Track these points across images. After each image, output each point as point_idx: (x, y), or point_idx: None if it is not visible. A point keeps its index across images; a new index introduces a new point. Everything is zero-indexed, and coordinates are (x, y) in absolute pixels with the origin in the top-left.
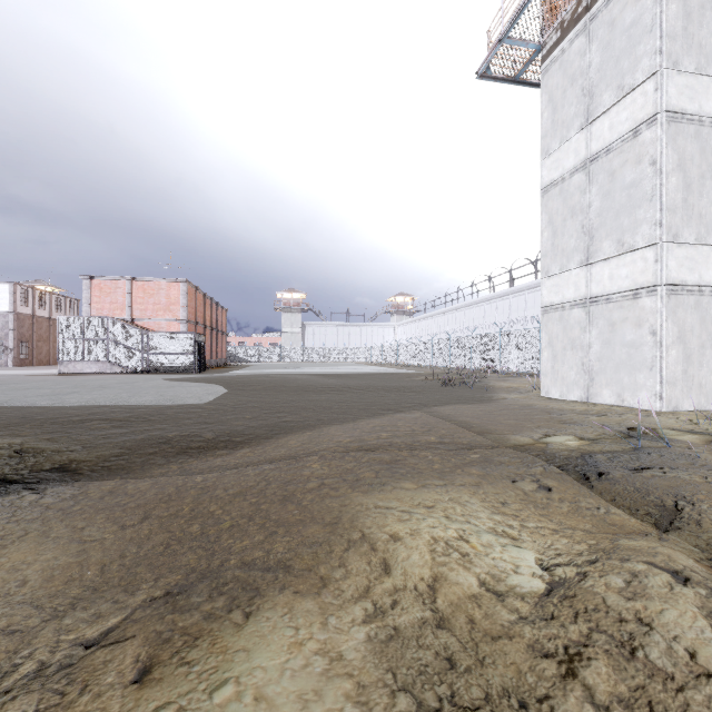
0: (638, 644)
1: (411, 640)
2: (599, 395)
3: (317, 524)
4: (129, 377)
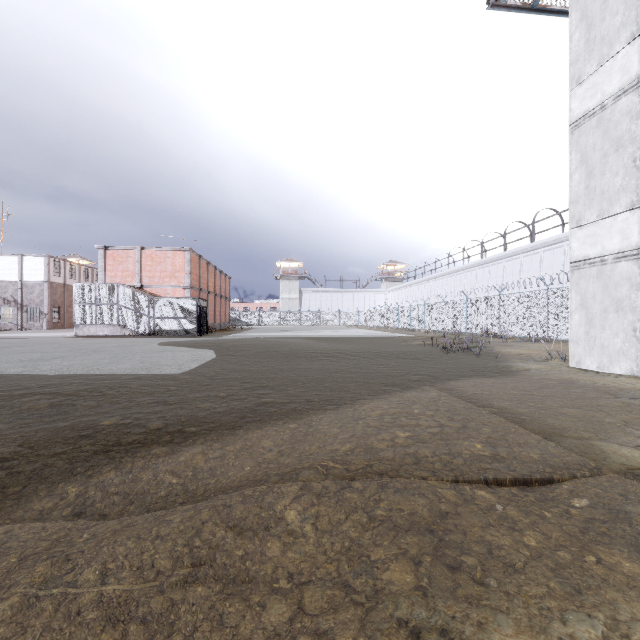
0: None
1: None
2: None
3: None
4: (132, 340)
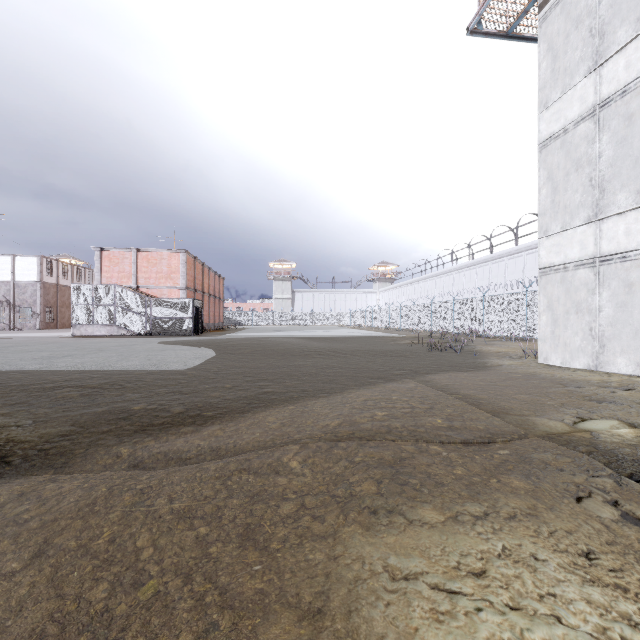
0: None
1: None
2: (611, 363)
3: (287, 613)
4: (131, 340)
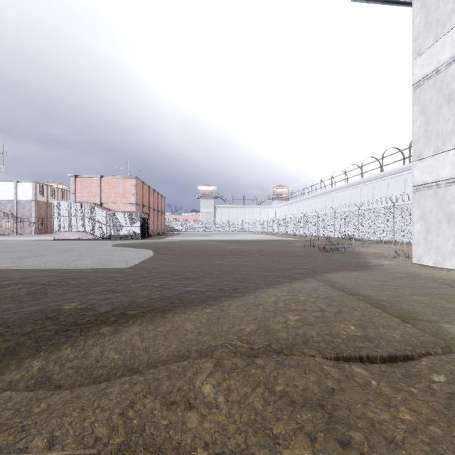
0: None
1: None
2: None
3: None
4: (94, 242)
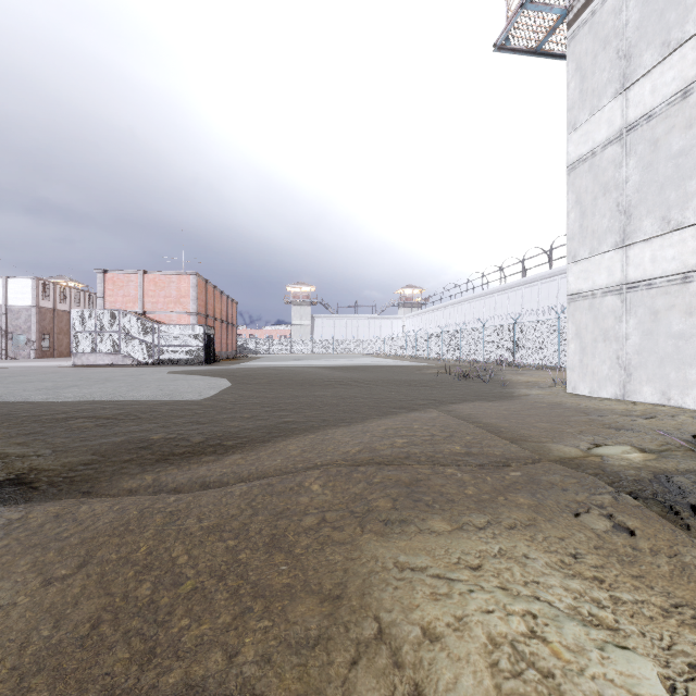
0: None
1: None
2: (638, 392)
3: (311, 597)
4: (138, 369)
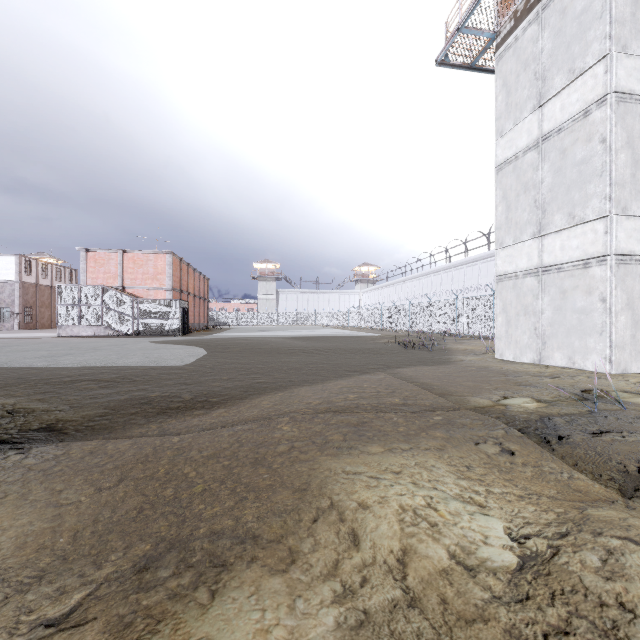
0: (623, 634)
1: (382, 625)
2: (550, 358)
3: (286, 490)
4: (120, 340)
